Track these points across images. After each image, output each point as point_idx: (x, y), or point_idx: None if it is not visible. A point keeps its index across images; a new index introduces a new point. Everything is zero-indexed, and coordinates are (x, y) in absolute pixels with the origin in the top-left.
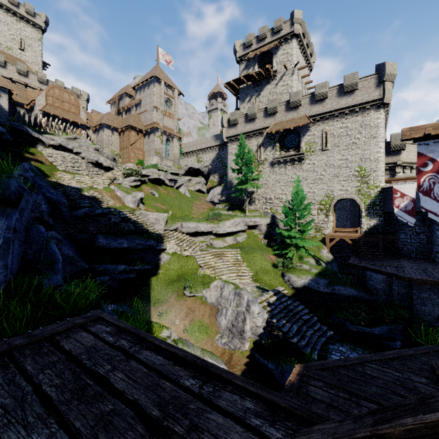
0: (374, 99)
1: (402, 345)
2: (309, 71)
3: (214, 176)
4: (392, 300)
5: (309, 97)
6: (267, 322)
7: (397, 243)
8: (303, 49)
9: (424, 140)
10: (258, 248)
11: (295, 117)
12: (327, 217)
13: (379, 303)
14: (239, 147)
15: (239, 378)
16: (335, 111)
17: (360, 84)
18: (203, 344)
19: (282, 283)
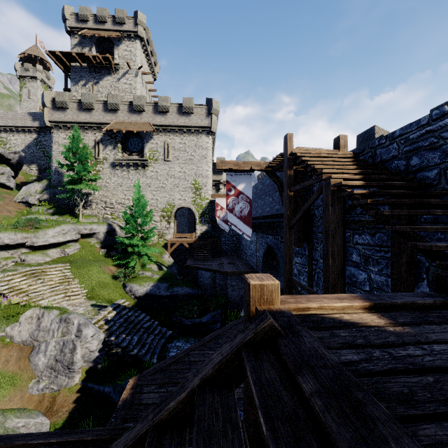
0: (205, 125)
1: (221, 325)
2: (154, 79)
3: (30, 167)
4: (216, 291)
5: (153, 106)
6: (104, 342)
7: (220, 245)
8: (147, 54)
9: (230, 172)
10: (95, 260)
11: (138, 121)
12: (169, 223)
13: (207, 295)
14: (70, 137)
15: (39, 436)
16: (175, 126)
17: (195, 110)
18: (6, 403)
19: (123, 295)
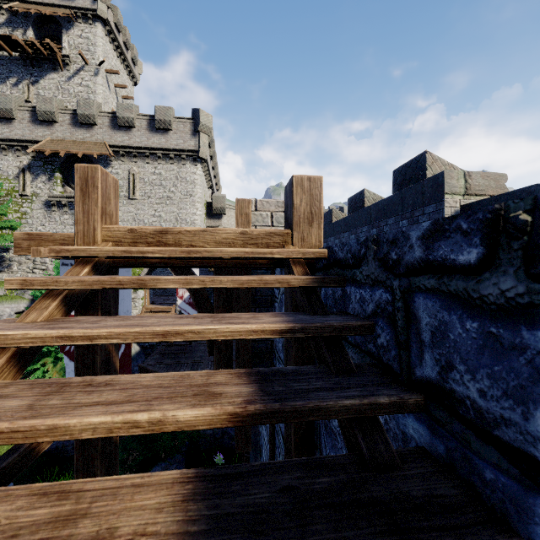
0: (190, 148)
1: None
2: (133, 83)
3: None
4: None
5: (110, 117)
6: None
7: None
8: (118, 46)
9: (71, 259)
10: None
11: (87, 139)
12: (136, 292)
13: None
14: None
15: None
16: (145, 149)
17: (175, 125)
18: None
19: None
